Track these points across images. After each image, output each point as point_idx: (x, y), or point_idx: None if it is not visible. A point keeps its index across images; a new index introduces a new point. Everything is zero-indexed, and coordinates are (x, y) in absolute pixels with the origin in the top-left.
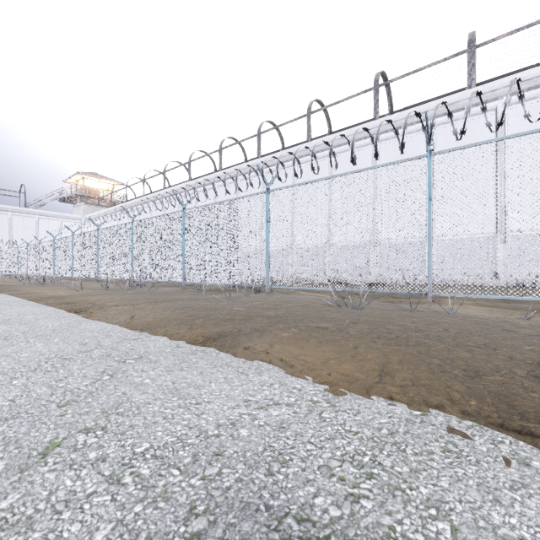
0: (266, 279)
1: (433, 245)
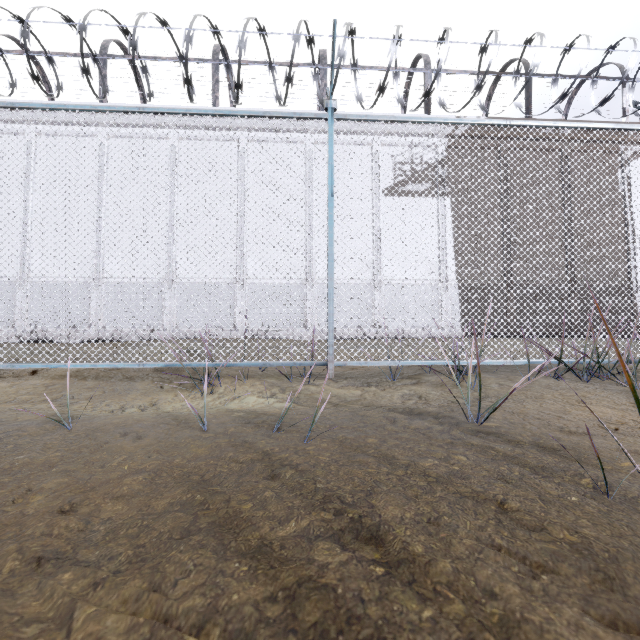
0: None
1: (173, 289)
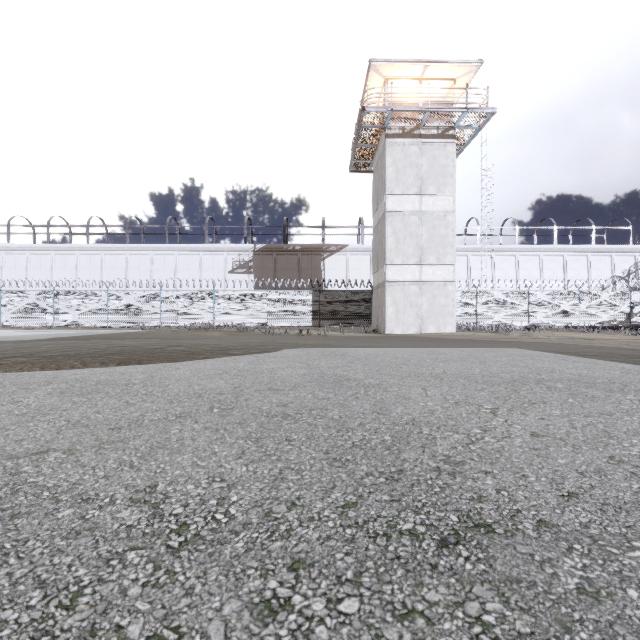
0: (53, 323)
1: None
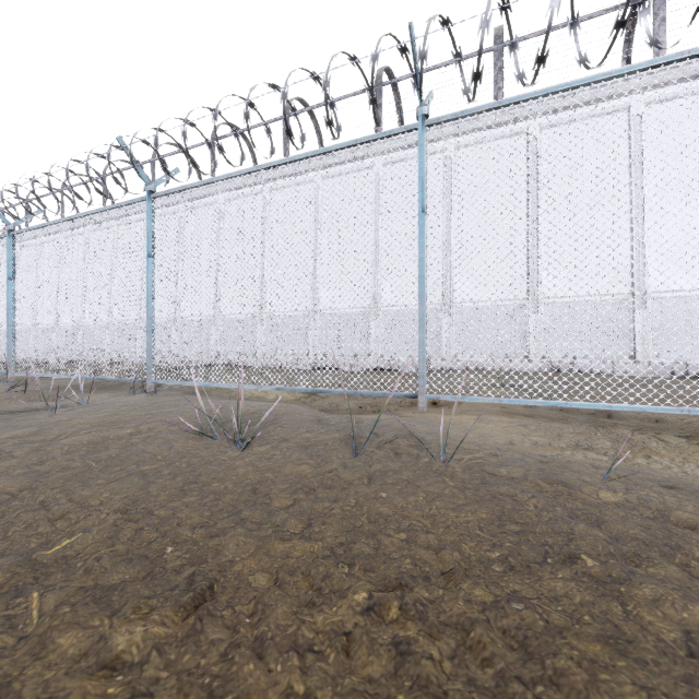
0: (146, 368)
1: (451, 315)
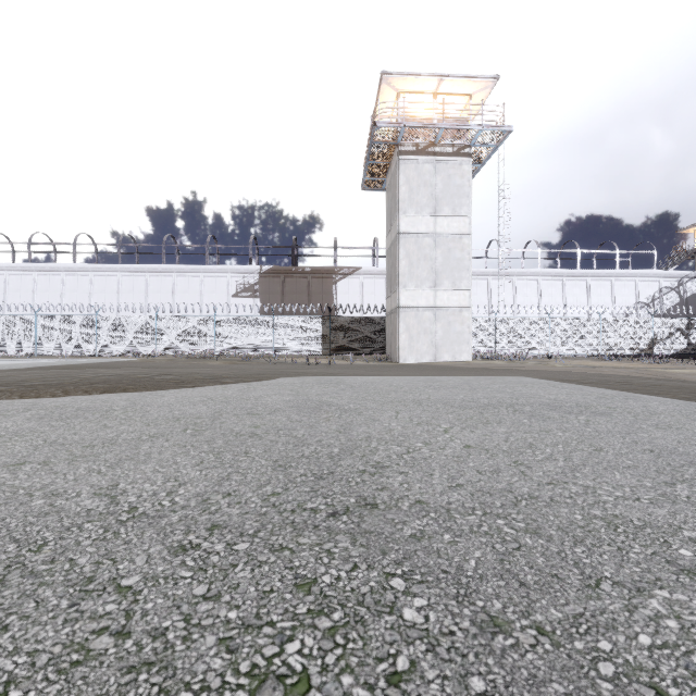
0: (35, 352)
1: None
